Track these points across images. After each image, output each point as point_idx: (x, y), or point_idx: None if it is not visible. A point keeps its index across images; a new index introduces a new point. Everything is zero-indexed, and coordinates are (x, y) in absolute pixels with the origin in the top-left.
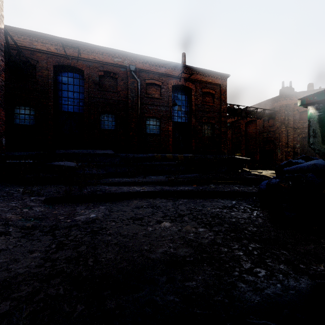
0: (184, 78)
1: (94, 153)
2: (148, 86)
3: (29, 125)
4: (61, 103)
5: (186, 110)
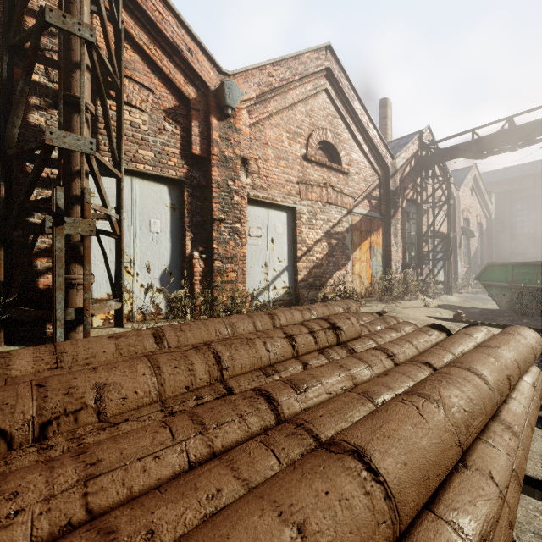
0: None
1: None
2: None
3: None
4: (515, 227)
5: None
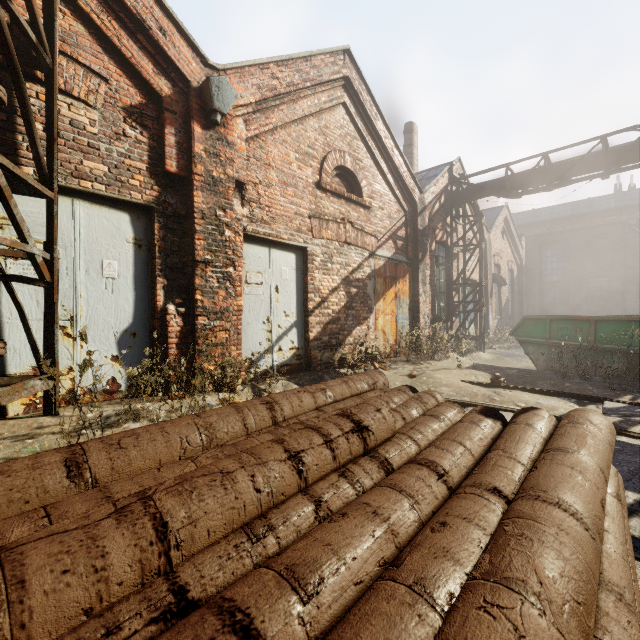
0: None
1: None
2: None
3: None
4: (544, 275)
5: None
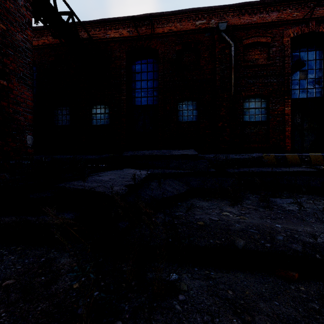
0: (315, 19)
1: (169, 155)
2: (246, 50)
3: (104, 125)
4: (134, 96)
5: (317, 76)
